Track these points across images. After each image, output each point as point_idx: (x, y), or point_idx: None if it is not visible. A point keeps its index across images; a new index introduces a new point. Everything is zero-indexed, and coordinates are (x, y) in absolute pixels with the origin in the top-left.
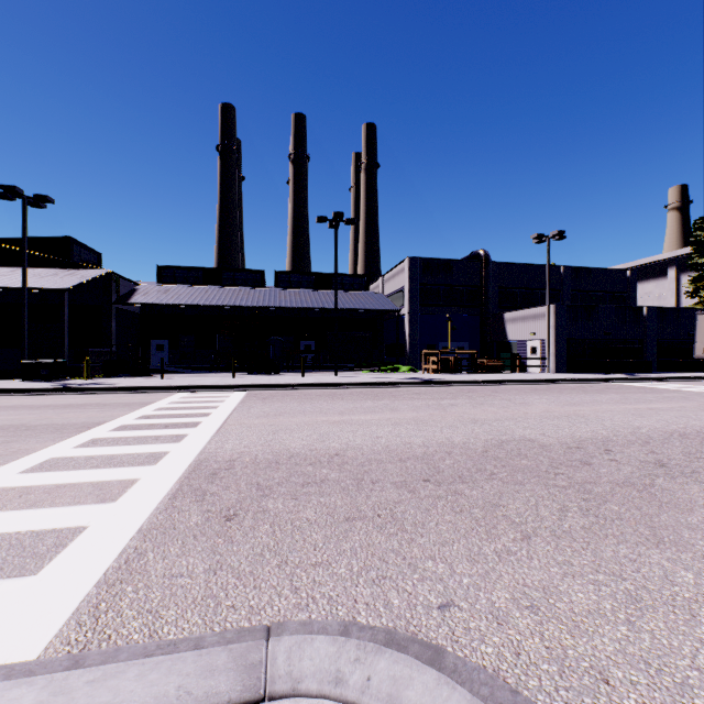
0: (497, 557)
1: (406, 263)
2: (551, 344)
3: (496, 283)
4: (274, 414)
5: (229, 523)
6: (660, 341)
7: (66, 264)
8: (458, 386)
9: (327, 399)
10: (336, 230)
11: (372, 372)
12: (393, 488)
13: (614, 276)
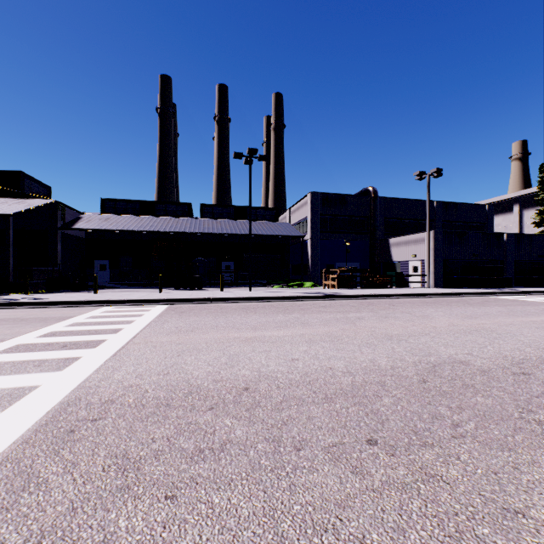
0: None
1: (309, 197)
2: (430, 264)
3: (382, 214)
4: (186, 329)
5: None
6: (517, 262)
7: (16, 194)
8: (357, 300)
9: (241, 313)
10: (250, 165)
11: (281, 287)
12: (328, 464)
13: (475, 210)
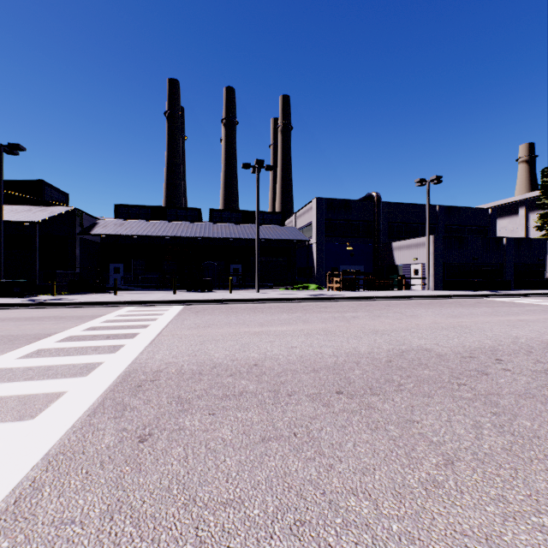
0: (424, 490)
1: (314, 202)
2: (430, 267)
3: (386, 218)
4: (203, 325)
5: (141, 444)
6: (516, 265)
7: (39, 202)
8: (357, 301)
9: (249, 312)
10: (257, 174)
11: (287, 289)
12: (308, 402)
13: (478, 213)
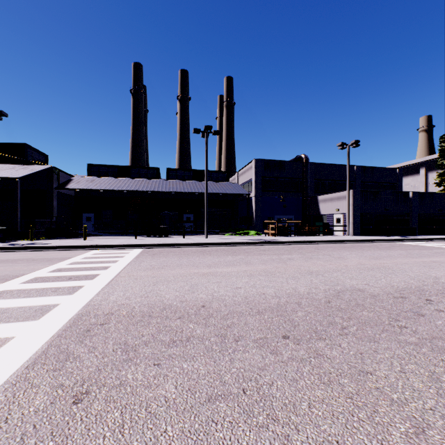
0: None
1: (253, 163)
2: (350, 216)
3: (312, 176)
4: (158, 267)
5: (75, 407)
6: (420, 214)
7: (21, 161)
8: (290, 245)
9: (199, 255)
10: (206, 138)
11: (231, 235)
12: (255, 348)
13: (388, 172)
